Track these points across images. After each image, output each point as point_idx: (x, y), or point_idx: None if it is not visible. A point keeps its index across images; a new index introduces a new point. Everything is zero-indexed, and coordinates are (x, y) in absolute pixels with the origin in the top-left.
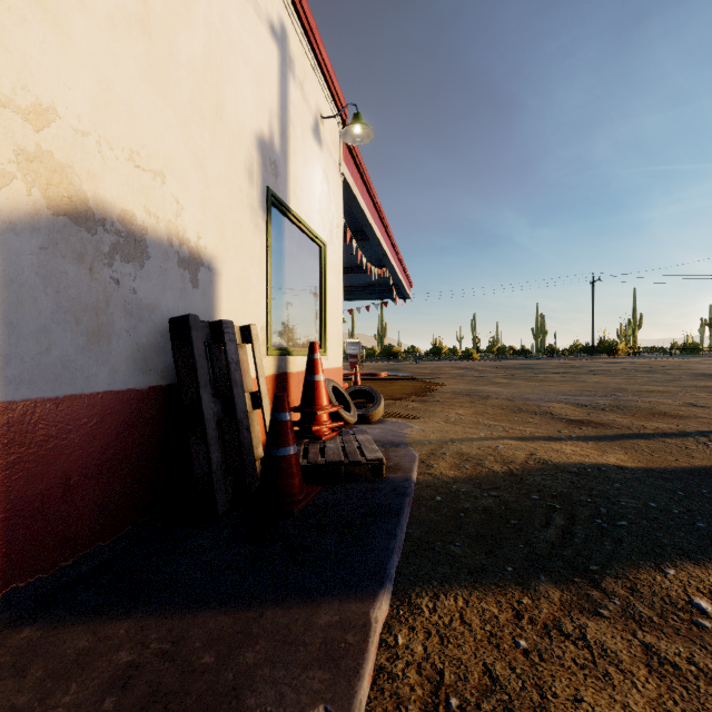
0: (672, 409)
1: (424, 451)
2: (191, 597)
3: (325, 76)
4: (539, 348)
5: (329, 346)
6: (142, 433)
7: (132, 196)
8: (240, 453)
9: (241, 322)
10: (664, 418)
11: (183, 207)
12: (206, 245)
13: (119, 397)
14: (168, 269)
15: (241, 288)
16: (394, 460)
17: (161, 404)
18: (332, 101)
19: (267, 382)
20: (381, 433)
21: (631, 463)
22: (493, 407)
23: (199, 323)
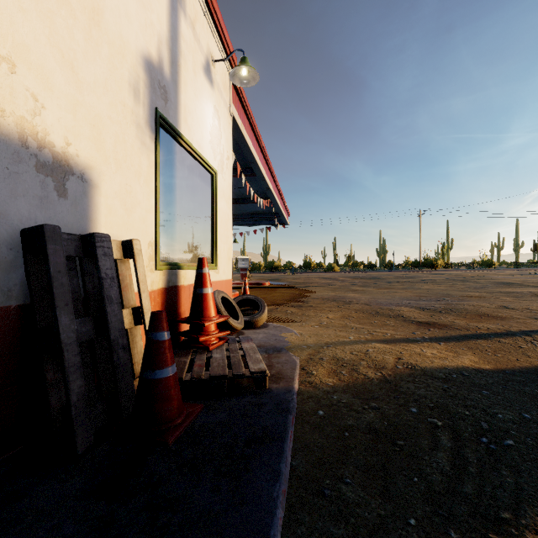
0: (492, 311)
1: (303, 356)
2: None
3: (216, 24)
4: (381, 263)
5: (220, 261)
6: None
7: None
8: (114, 375)
9: (125, 236)
10: (489, 319)
11: (43, 106)
12: (78, 153)
13: None
14: (20, 173)
15: (125, 203)
16: (276, 367)
17: (9, 328)
18: (222, 49)
19: (156, 295)
20: (264, 338)
21: (483, 364)
22: (356, 311)
23: (60, 234)
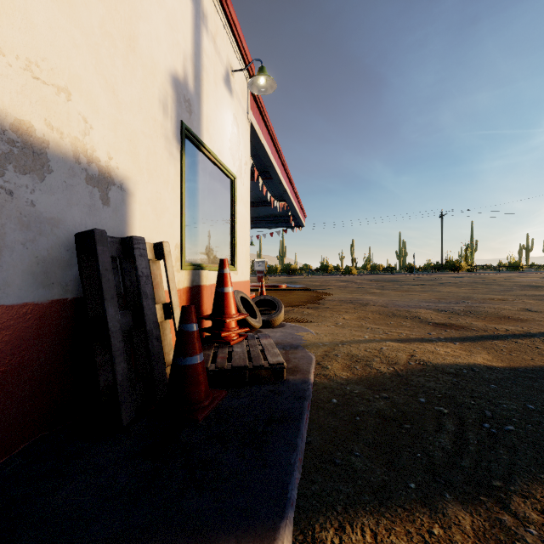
0: (513, 314)
1: (319, 352)
2: (69, 540)
3: (235, 35)
4: (401, 266)
5: (239, 263)
6: (43, 347)
7: (30, 107)
8: (149, 362)
9: (156, 239)
10: (509, 321)
11: (91, 126)
12: (118, 166)
13: (13, 312)
14: (74, 185)
15: (156, 209)
16: (293, 361)
17: (66, 317)
18: (241, 59)
19: (181, 293)
20: (281, 336)
21: (496, 362)
22: (372, 313)
23: (106, 238)
